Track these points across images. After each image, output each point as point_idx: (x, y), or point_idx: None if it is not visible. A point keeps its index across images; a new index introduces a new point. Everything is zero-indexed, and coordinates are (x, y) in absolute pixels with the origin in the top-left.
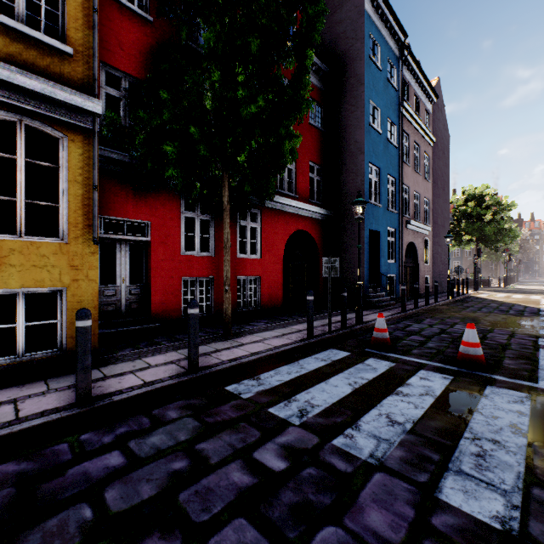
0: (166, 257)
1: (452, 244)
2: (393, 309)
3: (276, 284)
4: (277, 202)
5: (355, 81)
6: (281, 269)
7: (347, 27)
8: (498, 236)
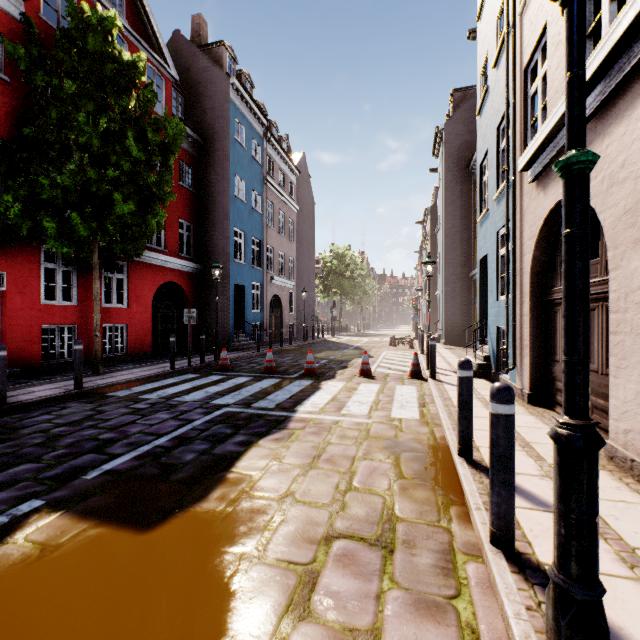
0: (24, 306)
1: (323, 295)
2: (252, 350)
3: (145, 331)
4: (145, 256)
5: (222, 155)
6: (150, 318)
7: (215, 105)
8: (354, 291)
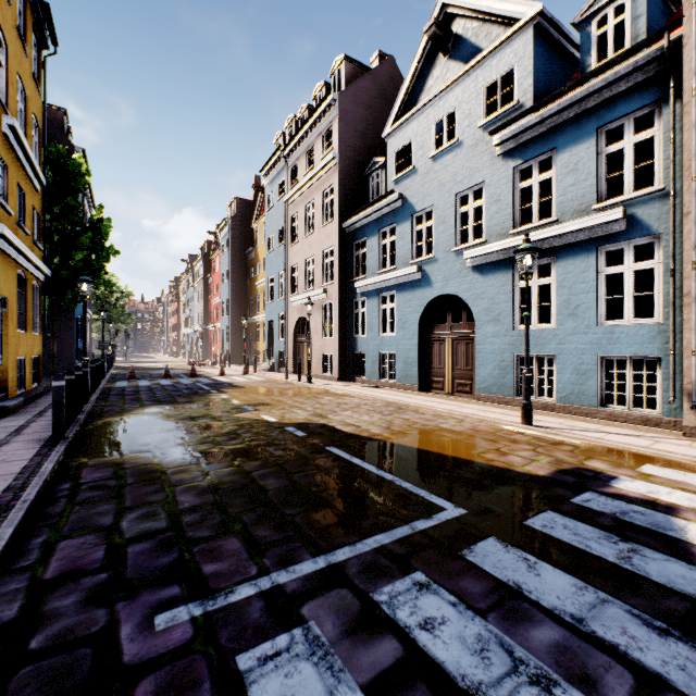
0: None
1: None
2: None
3: None
4: None
5: None
6: None
7: None
8: (122, 319)
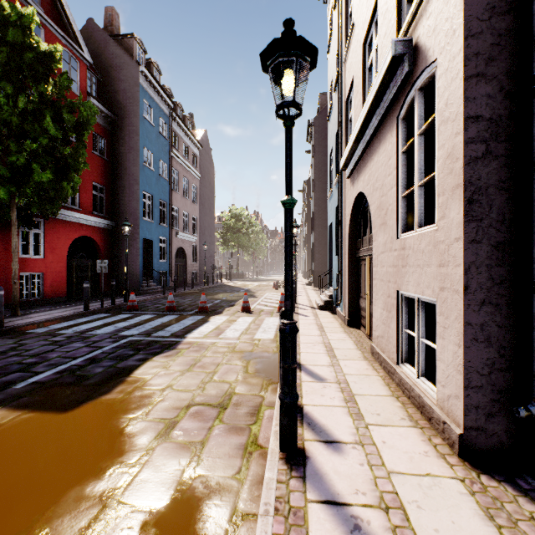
0: None
1: (224, 247)
2: (159, 294)
3: (60, 278)
4: (61, 214)
5: (133, 130)
6: (65, 267)
7: (126, 87)
8: (249, 244)
